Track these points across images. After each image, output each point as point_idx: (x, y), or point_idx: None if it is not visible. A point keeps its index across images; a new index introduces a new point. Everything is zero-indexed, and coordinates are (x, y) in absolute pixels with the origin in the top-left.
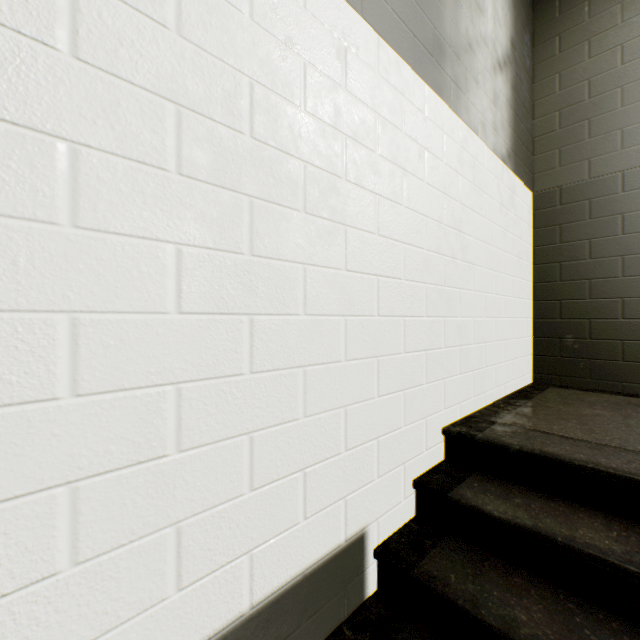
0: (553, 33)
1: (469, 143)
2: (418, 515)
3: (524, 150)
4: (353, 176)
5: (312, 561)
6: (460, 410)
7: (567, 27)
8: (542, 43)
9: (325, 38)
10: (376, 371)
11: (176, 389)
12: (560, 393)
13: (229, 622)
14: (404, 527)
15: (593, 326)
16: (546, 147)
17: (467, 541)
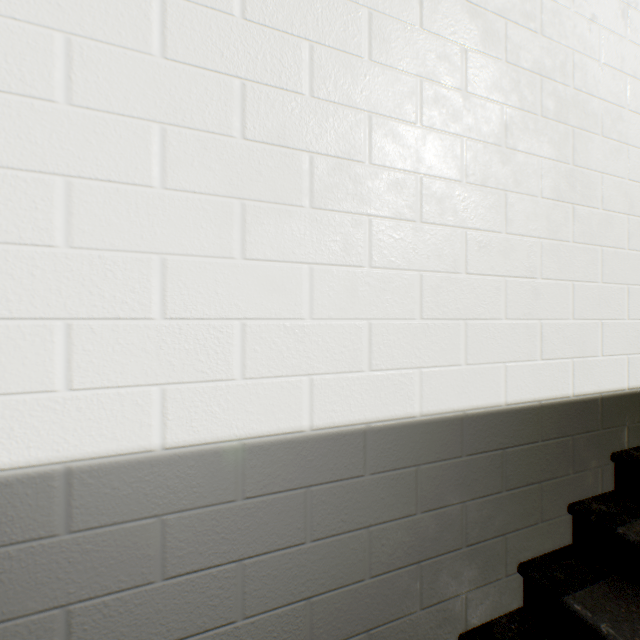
0: None
1: None
2: None
3: None
4: (632, 106)
5: (605, 389)
6: None
7: None
8: None
9: (614, 6)
10: None
11: (539, 242)
12: None
13: (562, 396)
14: None
15: None
16: None
17: None
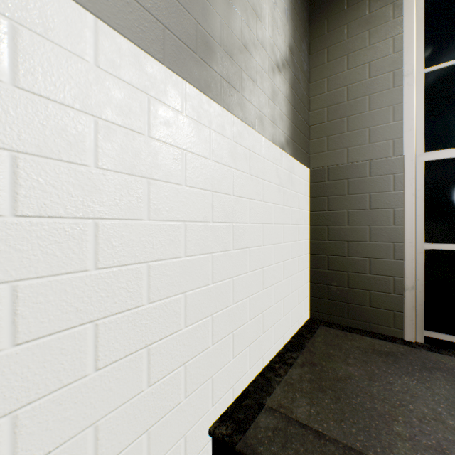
0: (323, 46)
1: (245, 137)
2: None
3: (302, 136)
4: (35, 206)
5: None
6: (234, 392)
7: (333, 43)
8: (316, 52)
9: None
10: (92, 442)
11: None
12: (326, 336)
13: None
14: None
15: (350, 277)
16: (318, 134)
17: None
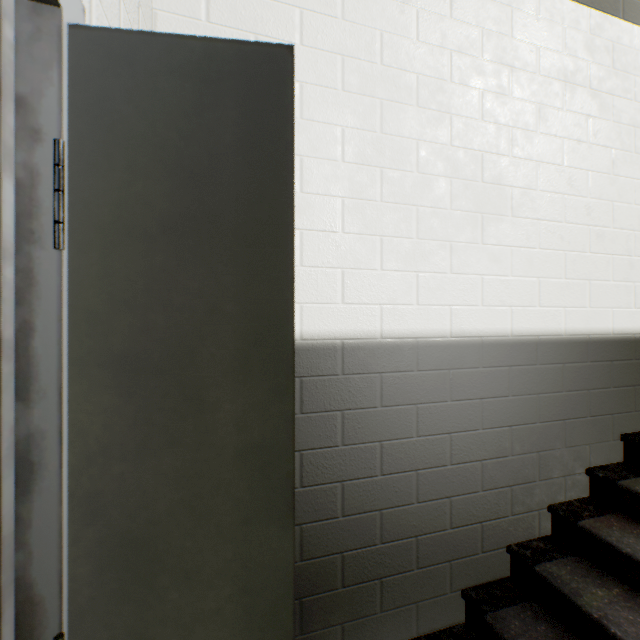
0: None
1: None
2: None
3: None
4: None
5: None
6: None
7: None
8: None
9: None
10: None
11: (633, 233)
12: None
13: None
14: None
15: None
16: None
17: None
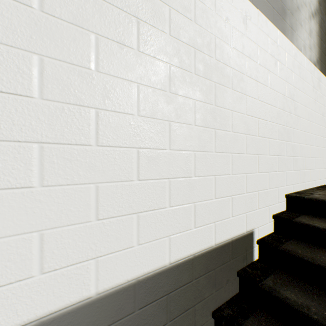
0: None
1: (297, 56)
2: (275, 231)
3: (325, 58)
4: (249, 74)
5: (234, 235)
6: (293, 188)
7: None
8: None
9: (239, 15)
10: (257, 161)
11: (194, 153)
12: None
13: (208, 247)
14: (269, 235)
15: None
16: None
17: (303, 241)
